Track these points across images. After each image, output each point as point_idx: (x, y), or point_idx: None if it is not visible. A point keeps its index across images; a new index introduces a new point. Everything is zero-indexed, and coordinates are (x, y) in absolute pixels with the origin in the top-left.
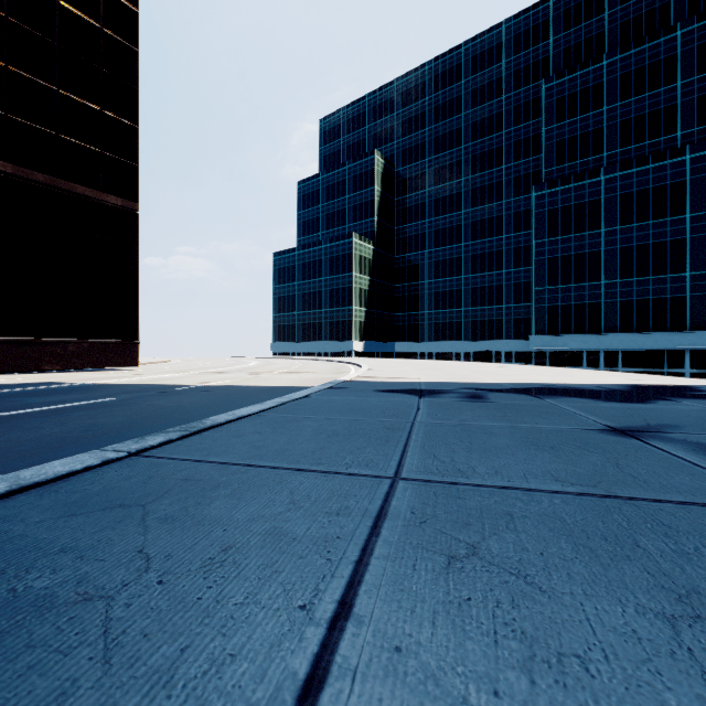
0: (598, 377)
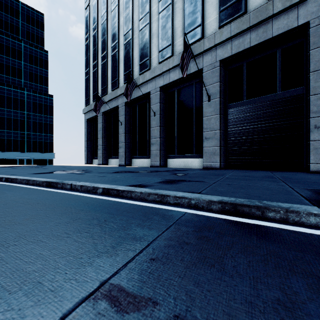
0: (1, 165)
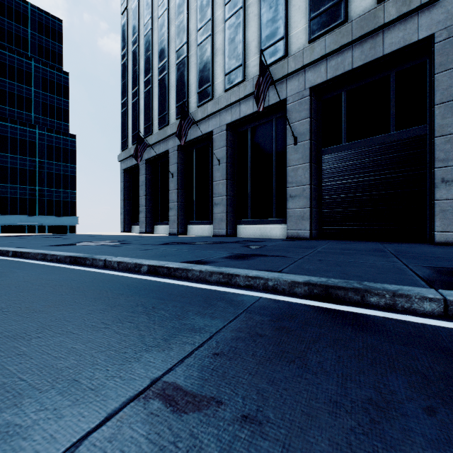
0: (4, 234)
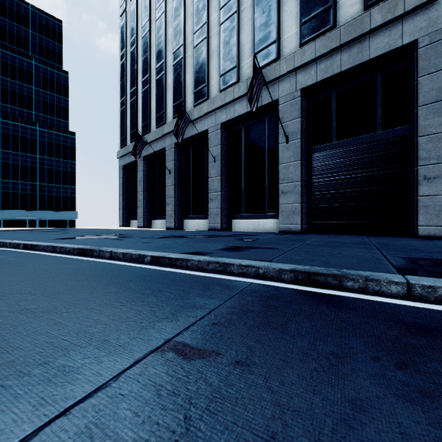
0: (8, 228)
